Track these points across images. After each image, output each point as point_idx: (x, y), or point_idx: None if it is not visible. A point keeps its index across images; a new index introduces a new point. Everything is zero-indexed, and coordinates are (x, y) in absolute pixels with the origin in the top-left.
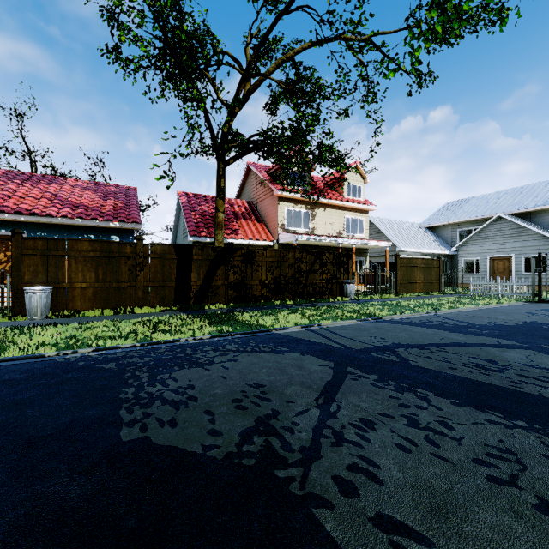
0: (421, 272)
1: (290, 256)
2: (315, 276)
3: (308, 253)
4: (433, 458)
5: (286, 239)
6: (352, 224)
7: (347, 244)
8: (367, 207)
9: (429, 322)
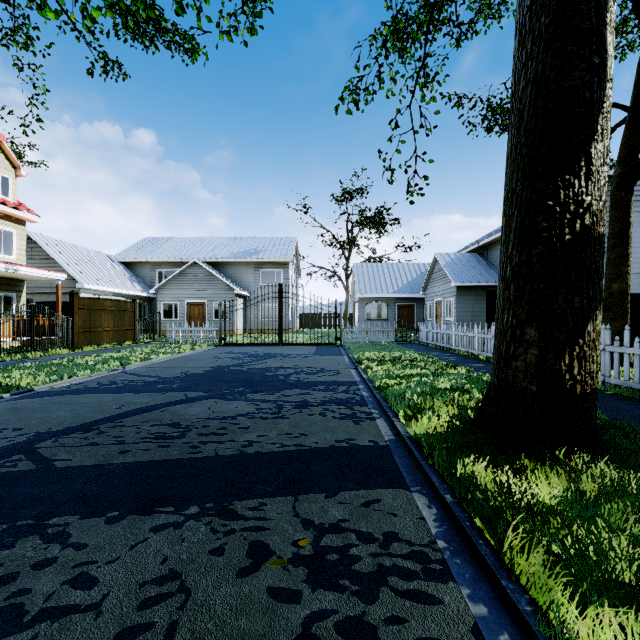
0: (111, 317)
1: None
2: None
3: None
4: None
5: None
6: None
7: None
8: (22, 214)
9: (111, 385)
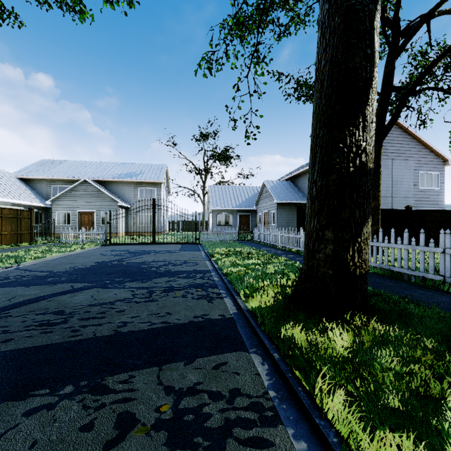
0: (8, 223)
1: None
2: None
3: None
4: None
5: None
6: None
7: None
8: None
9: (3, 280)
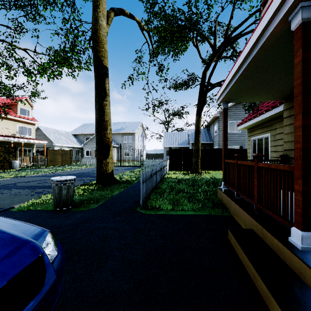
0: (61, 156)
1: None
2: None
3: None
4: (0, 195)
5: None
6: (23, 130)
7: (18, 141)
8: (33, 122)
9: (44, 175)
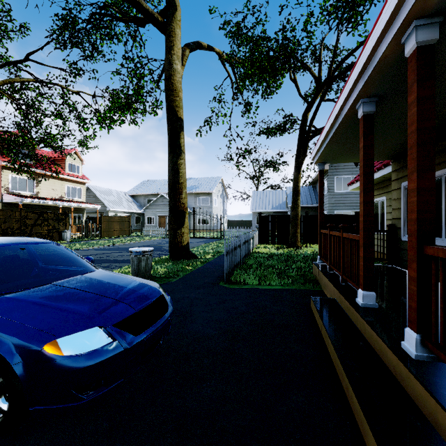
0: (118, 224)
1: (17, 214)
2: (39, 228)
3: (33, 212)
4: None
5: (12, 200)
6: (72, 191)
7: (67, 205)
8: (84, 180)
9: (103, 249)
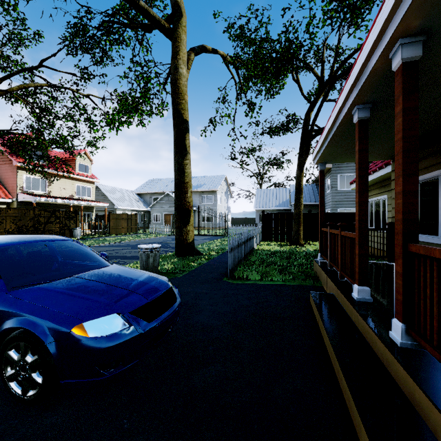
0: (125, 222)
1: (31, 212)
2: (51, 225)
3: (46, 211)
4: None
5: (26, 199)
6: (82, 190)
7: (77, 204)
8: (93, 180)
9: (112, 245)
